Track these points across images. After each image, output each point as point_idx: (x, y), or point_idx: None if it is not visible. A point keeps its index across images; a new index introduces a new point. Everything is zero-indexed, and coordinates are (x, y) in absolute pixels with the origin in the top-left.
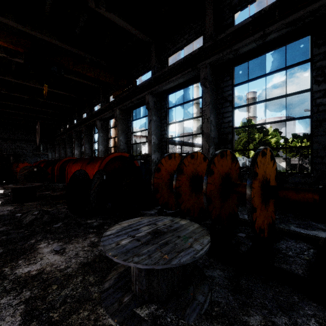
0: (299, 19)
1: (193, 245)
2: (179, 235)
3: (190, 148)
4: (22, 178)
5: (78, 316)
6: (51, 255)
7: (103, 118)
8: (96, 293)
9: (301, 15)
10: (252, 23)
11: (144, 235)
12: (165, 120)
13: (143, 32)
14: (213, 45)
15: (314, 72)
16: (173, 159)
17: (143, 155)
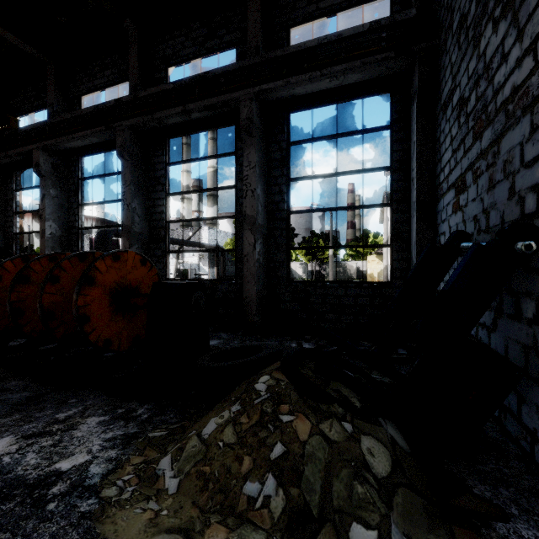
0: (215, 105)
1: None
2: None
3: None
4: None
5: None
6: None
7: None
8: None
9: (215, 102)
10: (175, 92)
11: None
12: (76, 199)
13: (25, 40)
14: (133, 102)
15: (238, 167)
16: None
17: None
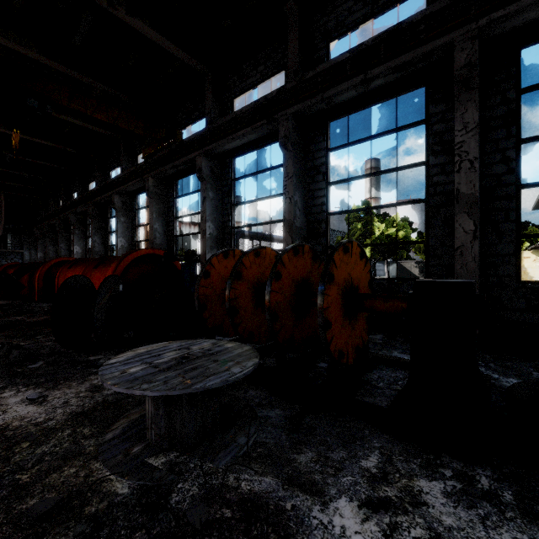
0: (409, 63)
1: (232, 368)
2: (217, 359)
3: (276, 246)
4: None
5: (60, 475)
6: (22, 406)
7: (126, 192)
8: (92, 446)
9: (411, 57)
10: (351, 61)
11: (166, 361)
12: (229, 199)
13: (192, 55)
14: (297, 87)
15: (431, 138)
16: (231, 258)
17: (186, 252)
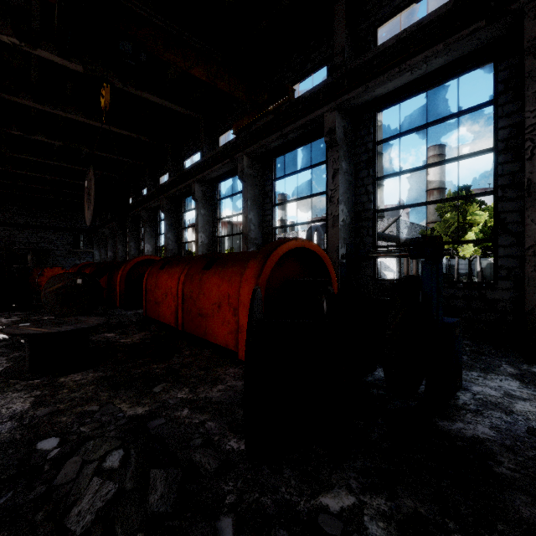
0: None
1: None
2: None
3: None
4: (52, 299)
5: None
6: None
7: (207, 180)
8: None
9: None
10: None
11: None
12: (370, 171)
13: None
14: None
15: None
16: None
17: (419, 240)
